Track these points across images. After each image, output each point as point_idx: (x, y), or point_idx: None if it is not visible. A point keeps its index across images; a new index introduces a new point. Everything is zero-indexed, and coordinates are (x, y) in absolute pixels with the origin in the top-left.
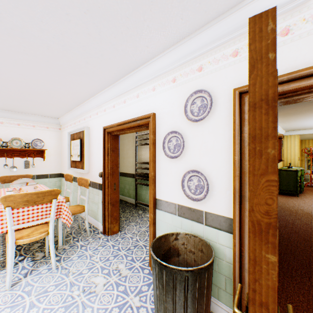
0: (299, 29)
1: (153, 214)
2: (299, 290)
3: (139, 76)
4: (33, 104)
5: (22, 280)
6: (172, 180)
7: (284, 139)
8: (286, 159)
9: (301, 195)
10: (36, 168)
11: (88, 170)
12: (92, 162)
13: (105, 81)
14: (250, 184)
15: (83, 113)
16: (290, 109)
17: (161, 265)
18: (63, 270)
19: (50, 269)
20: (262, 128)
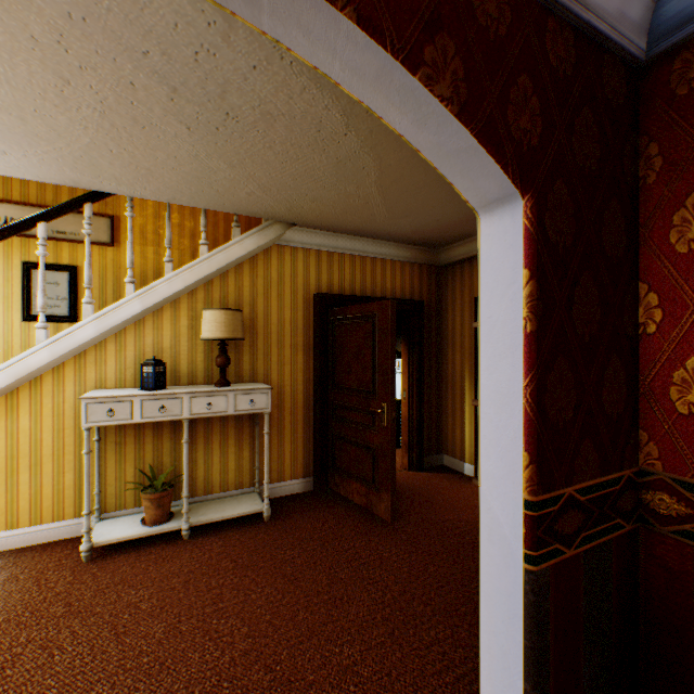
0: None
1: None
2: None
3: None
4: None
5: None
6: None
7: None
8: None
9: None
10: None
11: None
12: None
13: None
14: None
15: None
16: None
17: None
18: None
19: None
20: None
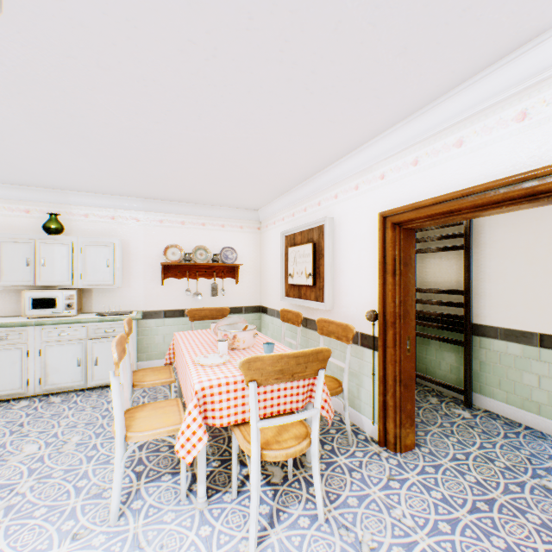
0: None
1: None
2: None
3: (538, 58)
4: (232, 186)
5: (270, 535)
6: None
7: None
8: None
9: None
10: (226, 297)
11: (330, 304)
12: (340, 288)
13: (409, 102)
14: None
15: (316, 193)
16: None
17: None
18: (342, 532)
19: (313, 520)
20: None
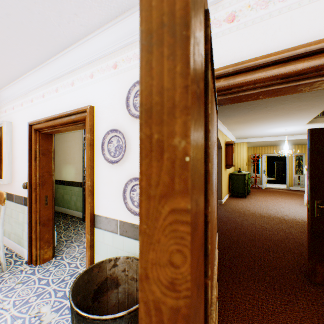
0: (244, 16)
1: (91, 235)
2: (245, 296)
3: (73, 57)
4: None
5: None
6: (113, 191)
7: (235, 146)
8: (237, 164)
9: (248, 196)
10: None
11: (9, 180)
12: (15, 169)
13: (27, 59)
14: (142, 217)
15: (4, 103)
16: (240, 118)
17: (78, 317)
18: None
19: None
20: (164, 90)
